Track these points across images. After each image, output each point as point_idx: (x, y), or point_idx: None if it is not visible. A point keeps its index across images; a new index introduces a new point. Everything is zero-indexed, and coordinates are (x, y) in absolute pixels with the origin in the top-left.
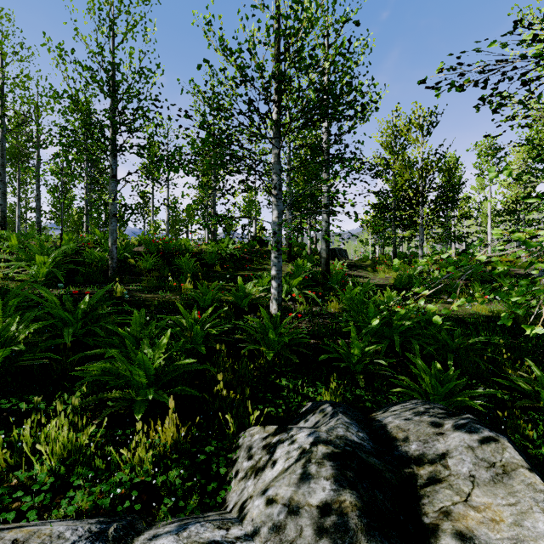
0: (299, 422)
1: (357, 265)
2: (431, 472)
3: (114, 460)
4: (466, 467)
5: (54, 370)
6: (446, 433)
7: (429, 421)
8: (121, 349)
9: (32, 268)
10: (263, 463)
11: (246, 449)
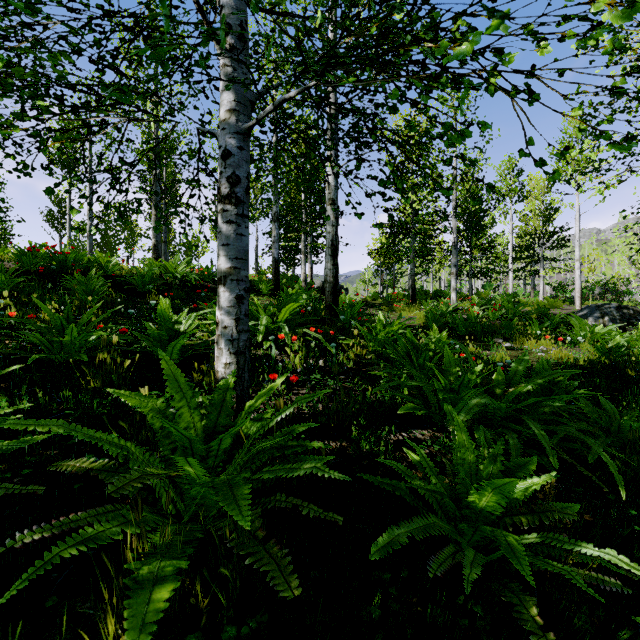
0: None
1: (367, 303)
2: None
3: None
4: None
5: None
6: None
7: None
8: None
9: None
10: None
11: None
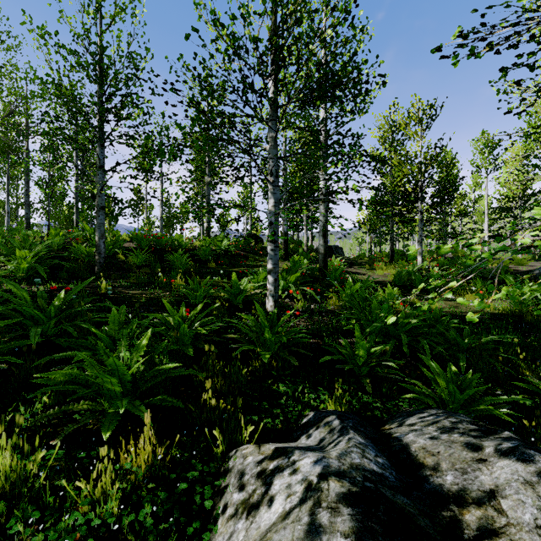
0: (300, 437)
1: (354, 262)
2: (480, 518)
3: (70, 493)
4: (528, 512)
5: (15, 376)
6: (489, 459)
7: (463, 441)
8: (93, 352)
9: (12, 263)
10: (257, 498)
11: (236, 474)
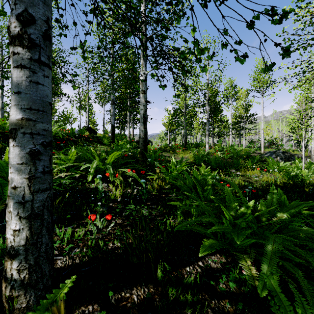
0: None
1: (162, 149)
2: None
3: None
4: None
5: None
6: None
7: None
8: None
9: None
10: None
11: None
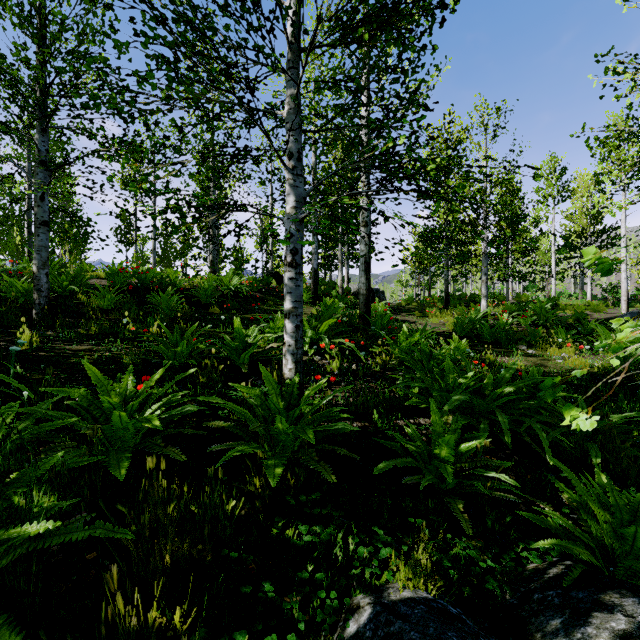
0: None
1: (401, 308)
2: None
3: None
4: None
5: None
6: None
7: None
8: None
9: None
10: None
11: None
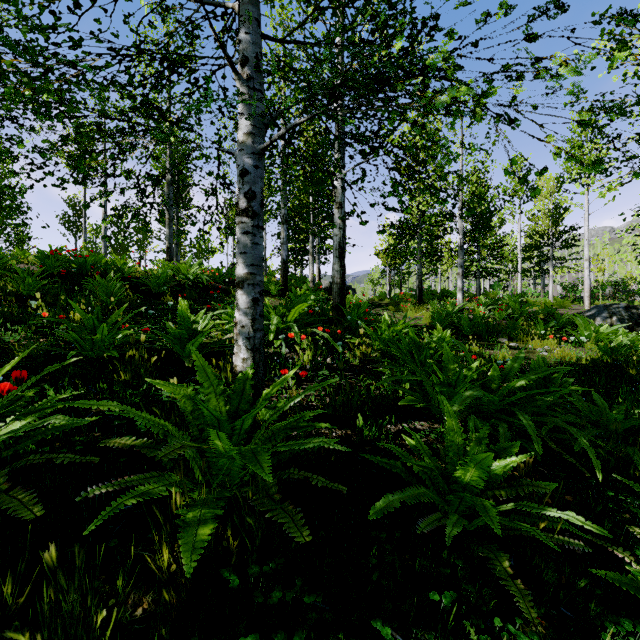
0: None
1: (374, 303)
2: None
3: None
4: None
5: None
6: None
7: None
8: None
9: None
10: None
11: None
